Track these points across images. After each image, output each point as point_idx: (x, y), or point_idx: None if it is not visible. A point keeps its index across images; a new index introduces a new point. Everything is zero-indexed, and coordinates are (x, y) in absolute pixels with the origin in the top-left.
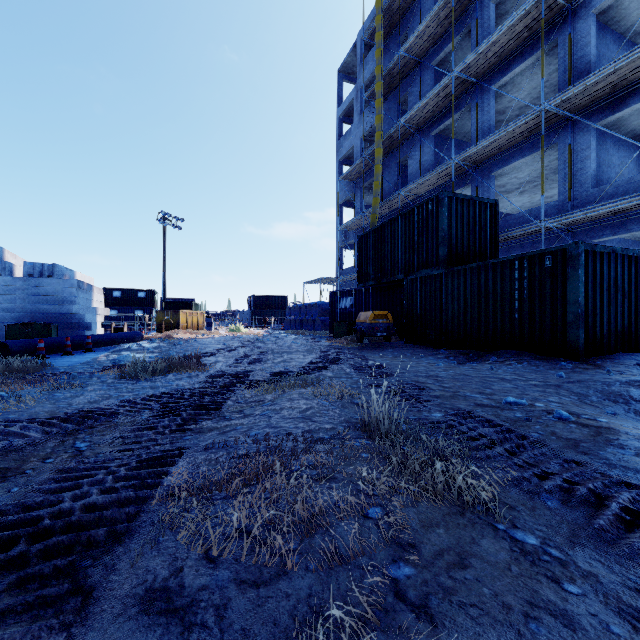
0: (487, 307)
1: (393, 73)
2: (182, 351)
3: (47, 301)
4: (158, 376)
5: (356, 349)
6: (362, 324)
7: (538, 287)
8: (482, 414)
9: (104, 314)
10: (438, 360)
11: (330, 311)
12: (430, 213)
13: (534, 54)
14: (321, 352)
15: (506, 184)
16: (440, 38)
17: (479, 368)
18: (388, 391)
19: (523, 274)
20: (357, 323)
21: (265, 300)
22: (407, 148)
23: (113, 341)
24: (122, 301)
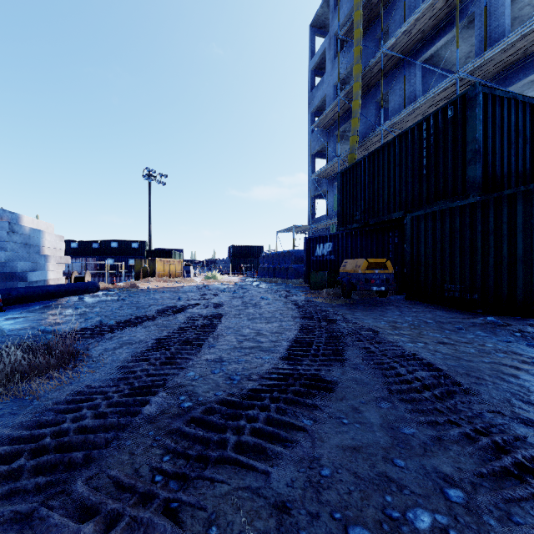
0: None
1: (372, 2)
2: (114, 311)
3: None
4: None
5: (344, 308)
6: (350, 275)
7: None
8: None
9: (61, 262)
10: (501, 339)
11: (305, 259)
12: (450, 122)
13: None
14: (300, 318)
15: None
16: None
17: None
18: None
19: None
20: (341, 273)
21: (242, 250)
22: (387, 83)
23: (51, 294)
24: (119, 251)
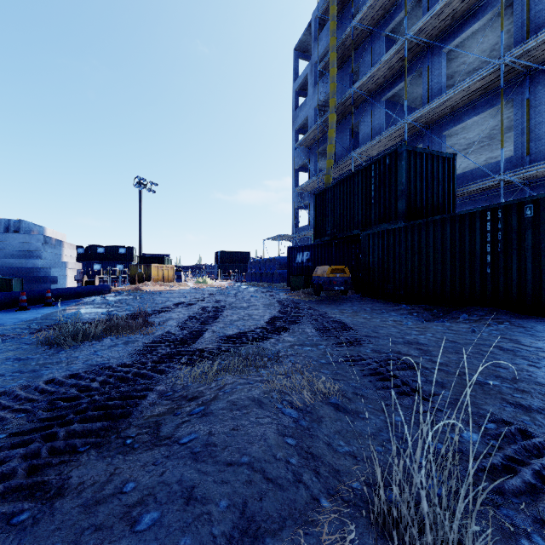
0: (452, 261)
1: (346, 44)
2: (141, 305)
3: (13, 256)
4: (91, 341)
5: (314, 303)
6: (319, 278)
7: (516, 239)
8: (542, 433)
9: (75, 268)
10: (402, 316)
11: (287, 265)
12: (388, 168)
13: (488, 13)
14: (279, 307)
15: (454, 145)
16: (391, 8)
17: (456, 329)
18: (370, 372)
19: (496, 226)
20: (314, 277)
21: (230, 255)
22: (359, 114)
23: (78, 294)
24: (105, 256)
